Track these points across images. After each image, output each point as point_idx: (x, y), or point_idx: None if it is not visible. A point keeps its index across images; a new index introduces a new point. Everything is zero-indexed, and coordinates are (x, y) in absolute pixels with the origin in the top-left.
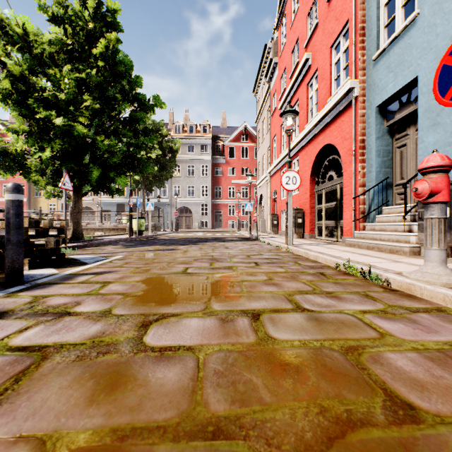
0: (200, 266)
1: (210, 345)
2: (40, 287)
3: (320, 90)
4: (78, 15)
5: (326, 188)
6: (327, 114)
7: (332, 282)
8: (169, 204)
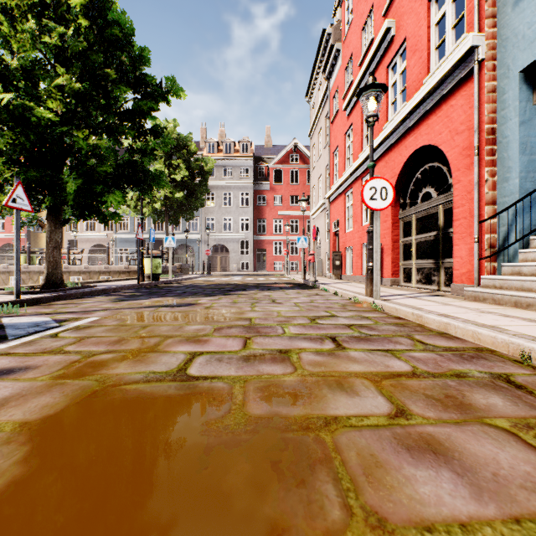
0: (221, 350)
1: None
2: None
3: (411, 68)
4: None
5: (419, 213)
6: (424, 100)
7: None
8: (201, 241)
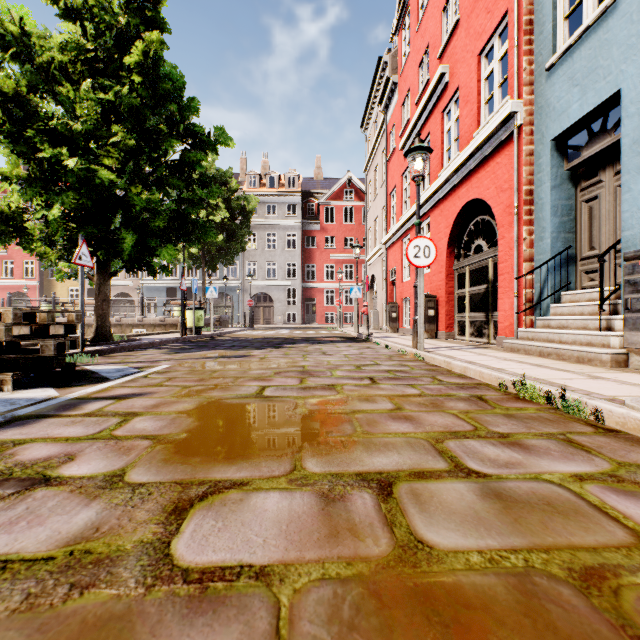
0: (284, 384)
1: (303, 564)
2: (18, 424)
3: (463, 118)
4: (103, 6)
5: (471, 265)
6: (473, 154)
7: (501, 414)
8: (241, 289)
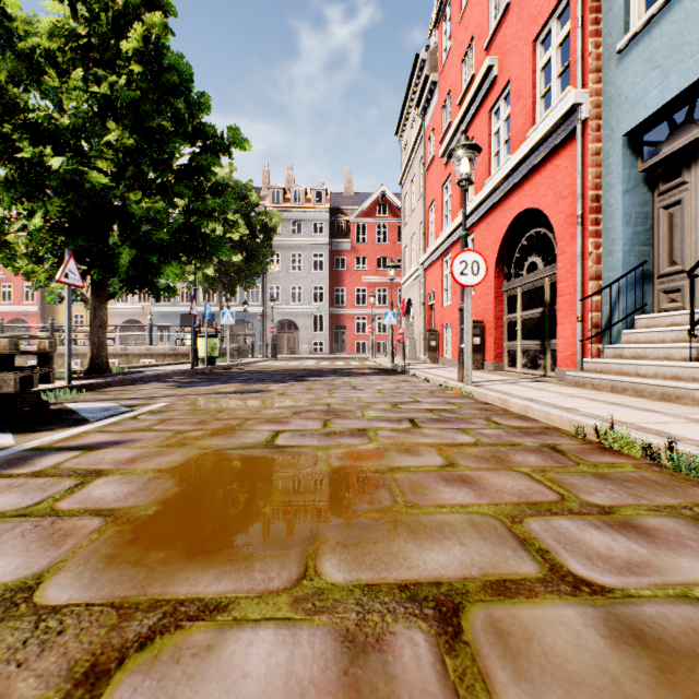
0: (303, 429)
1: None
2: None
3: (515, 116)
4: None
5: (524, 286)
6: (527, 157)
7: (590, 473)
8: (263, 315)
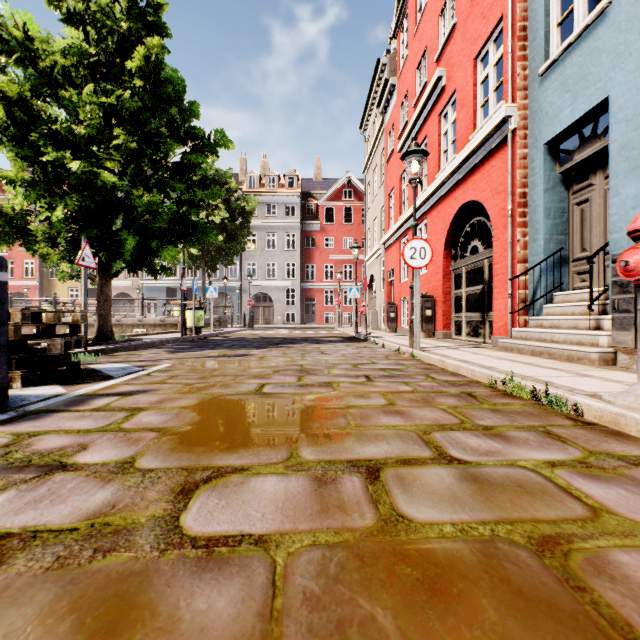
0: (282, 382)
1: (297, 534)
2: (30, 418)
3: (460, 121)
4: (105, 12)
5: (468, 266)
6: (469, 157)
7: (488, 408)
8: (241, 289)
